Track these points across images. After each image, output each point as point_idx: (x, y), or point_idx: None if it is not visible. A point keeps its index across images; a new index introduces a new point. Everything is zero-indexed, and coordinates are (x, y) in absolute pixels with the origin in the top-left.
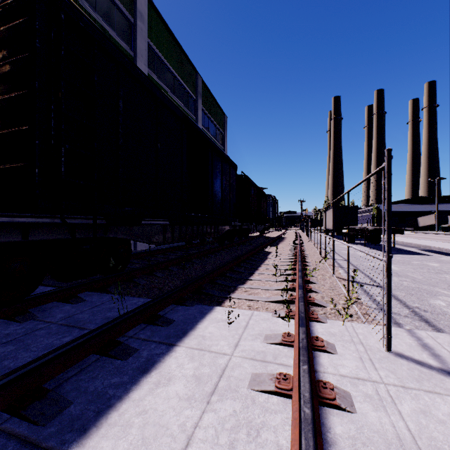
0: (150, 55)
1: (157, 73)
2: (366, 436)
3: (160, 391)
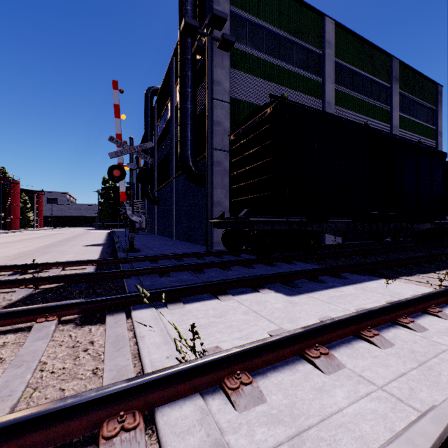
0: (337, 71)
1: (343, 84)
2: (444, 323)
3: (337, 293)
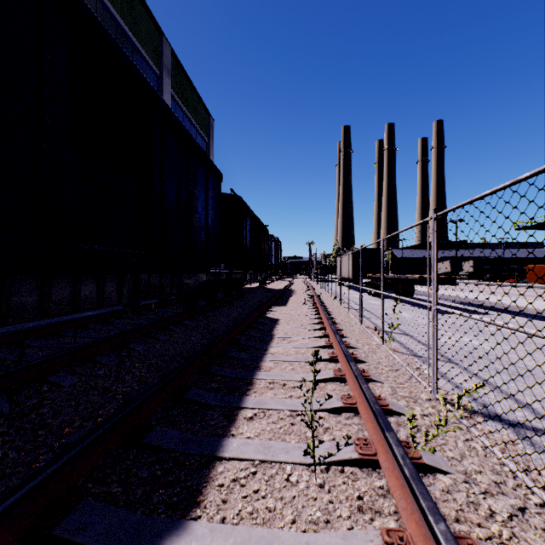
0: None
1: None
2: None
3: None
